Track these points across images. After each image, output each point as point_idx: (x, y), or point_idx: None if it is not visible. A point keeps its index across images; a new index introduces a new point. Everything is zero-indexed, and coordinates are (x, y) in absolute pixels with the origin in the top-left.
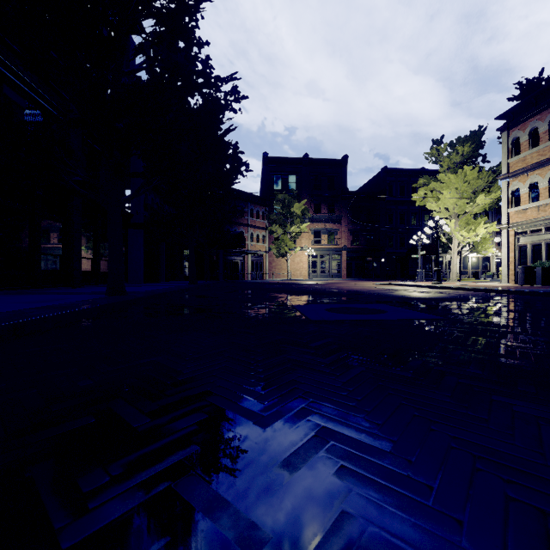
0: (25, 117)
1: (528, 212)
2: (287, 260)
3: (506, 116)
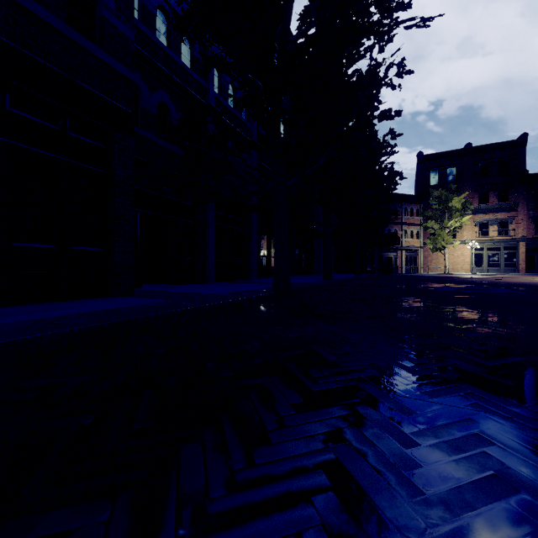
0: None
1: None
2: (444, 255)
3: None
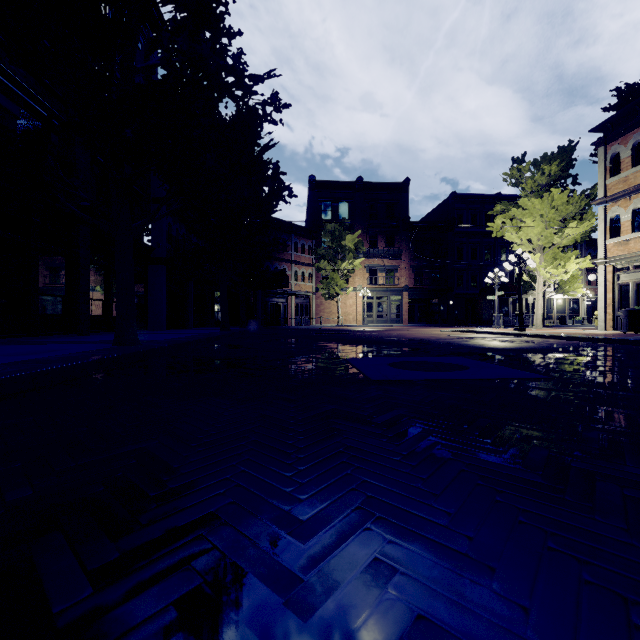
0: (19, 127)
1: (630, 244)
2: (338, 303)
3: (603, 128)
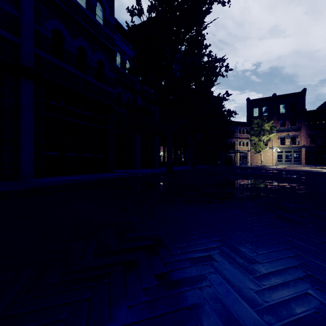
0: None
1: None
2: (261, 155)
3: None
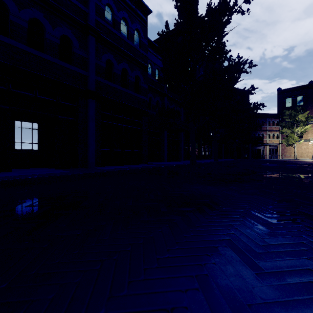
0: None
1: None
2: (294, 148)
3: None
